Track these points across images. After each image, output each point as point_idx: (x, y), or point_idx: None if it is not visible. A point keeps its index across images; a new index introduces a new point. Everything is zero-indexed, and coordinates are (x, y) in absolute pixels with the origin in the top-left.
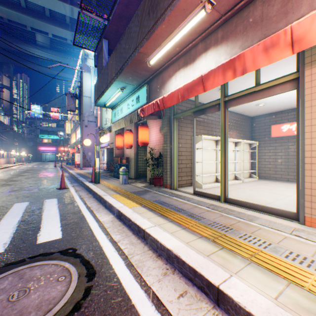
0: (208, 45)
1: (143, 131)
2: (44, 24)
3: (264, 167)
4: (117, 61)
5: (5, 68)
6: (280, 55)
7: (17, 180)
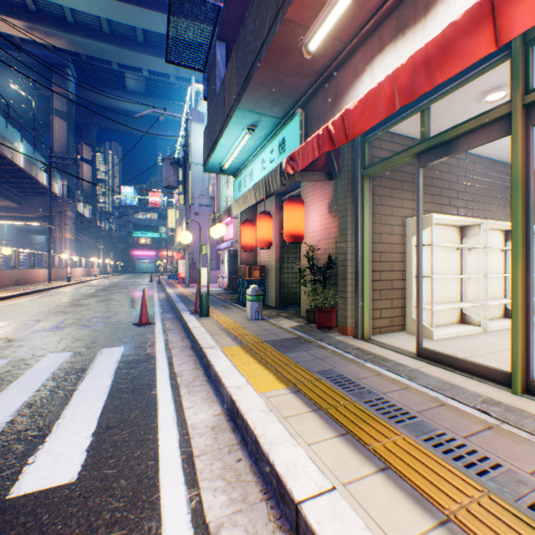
0: None
1: (294, 210)
2: (135, 55)
3: None
4: (239, 68)
5: (86, 133)
6: None
7: (82, 305)
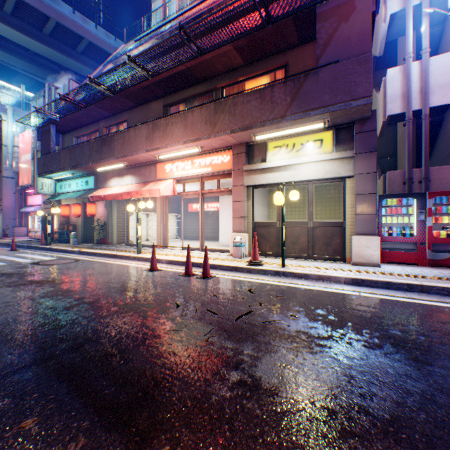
0: (129, 173)
1: (92, 206)
2: None
3: (186, 231)
4: (71, 159)
5: None
6: (140, 197)
7: None
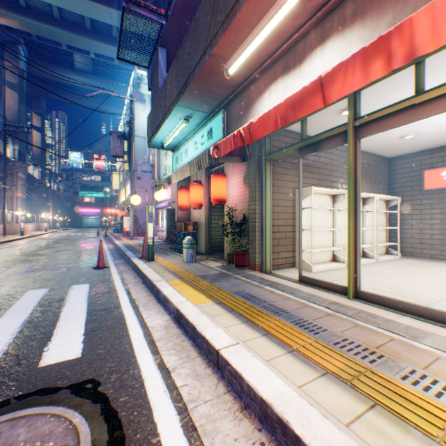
0: (327, 32)
1: (219, 181)
2: (83, 40)
3: (411, 237)
4: (178, 76)
5: (35, 103)
6: None
7: (42, 255)
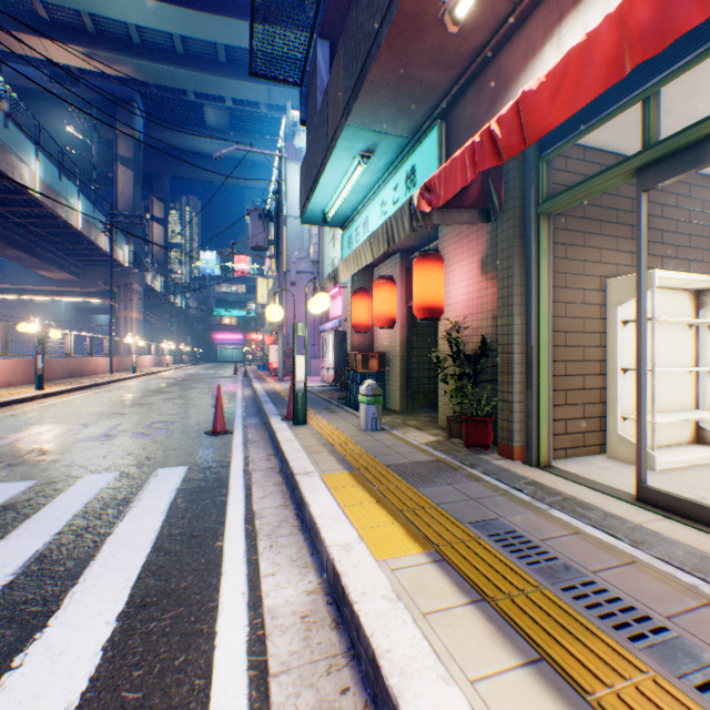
0: None
1: (428, 272)
2: (216, 80)
3: None
4: (348, 66)
5: (157, 184)
6: None
7: (144, 405)
